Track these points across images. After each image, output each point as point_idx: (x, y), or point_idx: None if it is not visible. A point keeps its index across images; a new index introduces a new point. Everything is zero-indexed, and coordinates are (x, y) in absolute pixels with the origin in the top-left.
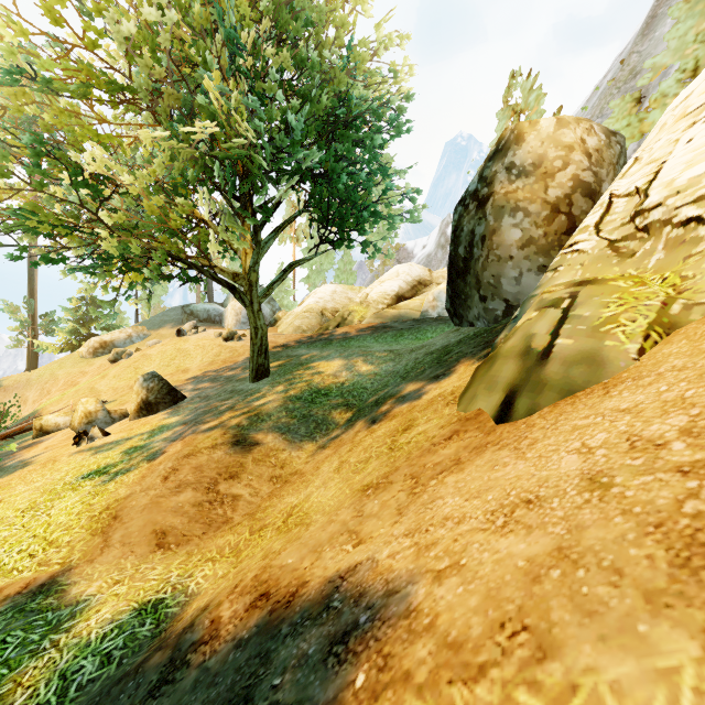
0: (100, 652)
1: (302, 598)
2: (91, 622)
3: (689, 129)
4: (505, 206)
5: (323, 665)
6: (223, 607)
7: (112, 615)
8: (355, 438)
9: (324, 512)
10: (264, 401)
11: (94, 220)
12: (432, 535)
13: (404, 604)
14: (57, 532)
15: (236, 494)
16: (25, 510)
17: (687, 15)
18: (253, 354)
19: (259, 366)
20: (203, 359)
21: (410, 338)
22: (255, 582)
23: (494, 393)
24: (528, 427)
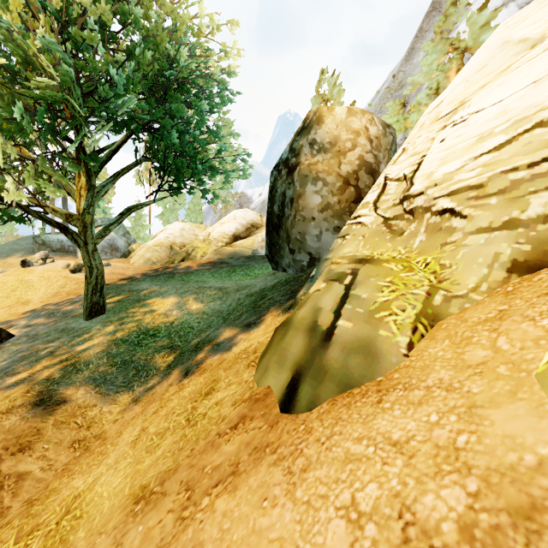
0: None
1: None
2: None
3: (441, 130)
4: (308, 175)
5: None
6: None
7: None
8: (164, 395)
9: (89, 529)
10: (88, 345)
11: None
12: None
13: None
14: None
15: (23, 471)
16: None
17: (433, 51)
18: (87, 292)
19: (93, 304)
20: (46, 291)
21: (241, 274)
22: None
23: (282, 371)
24: (305, 433)
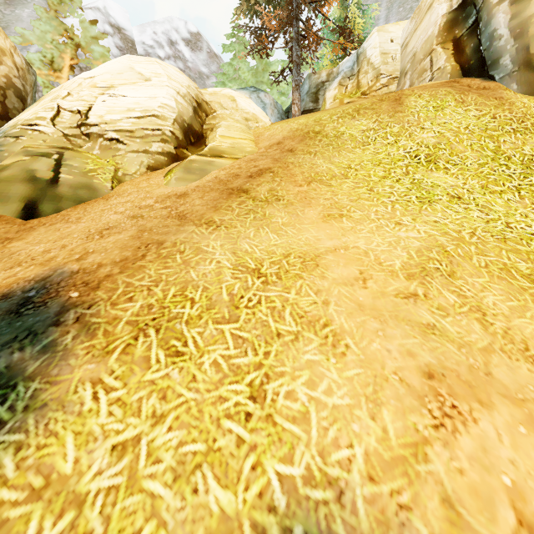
0: None
1: None
2: None
3: (102, 95)
4: None
5: (23, 317)
6: None
7: None
8: None
9: None
10: None
11: None
12: (45, 257)
13: (67, 273)
14: None
15: None
16: None
17: (47, 22)
18: None
19: None
20: None
21: None
22: None
23: (10, 203)
24: (65, 216)
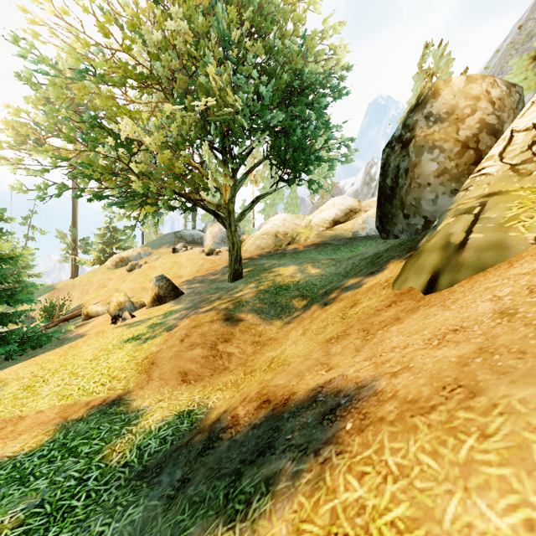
0: (159, 437)
1: (294, 400)
2: (150, 421)
3: None
4: (424, 145)
5: (320, 425)
6: (238, 409)
7: (162, 417)
8: (313, 315)
9: (299, 356)
10: (242, 293)
11: (126, 169)
12: (385, 357)
13: (372, 390)
14: (116, 371)
15: (230, 352)
16: (92, 360)
17: None
18: (231, 262)
19: (235, 270)
20: (192, 268)
21: (345, 251)
22: (258, 395)
23: (421, 275)
24: (450, 293)
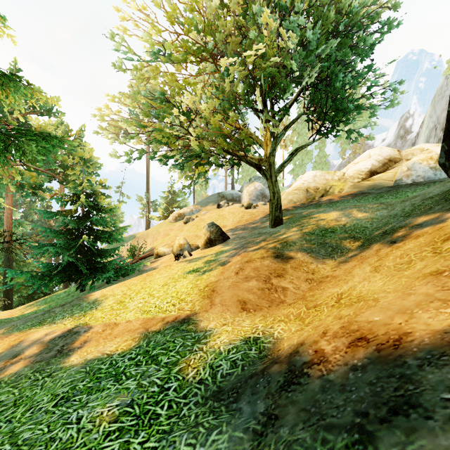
0: (229, 359)
1: (413, 343)
2: (217, 342)
3: None
4: None
5: None
6: (321, 343)
7: (229, 340)
8: (379, 253)
9: (388, 292)
10: (287, 235)
11: (186, 133)
12: None
13: None
14: (183, 295)
15: (284, 286)
16: (163, 285)
17: None
18: (272, 209)
19: (276, 217)
20: (233, 220)
21: (390, 198)
22: (344, 330)
23: None
24: None
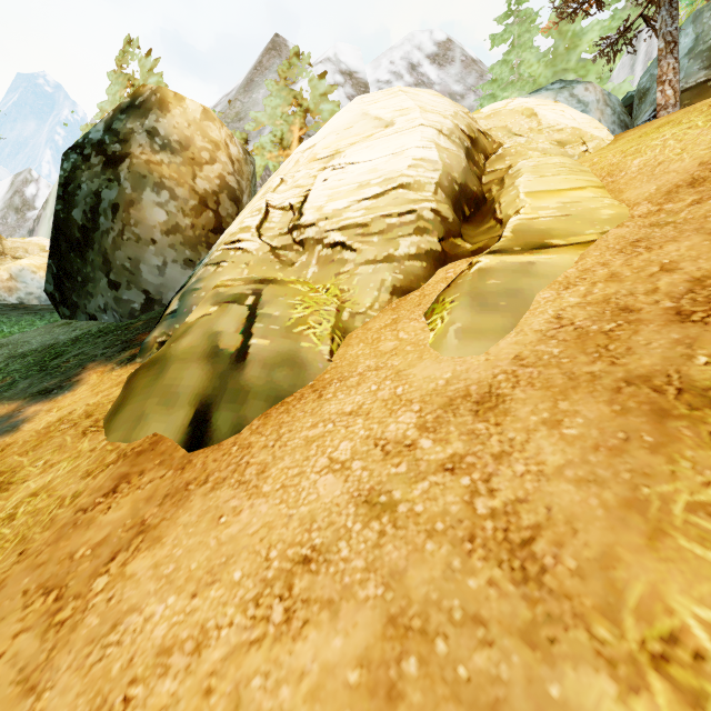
0: None
1: None
2: None
3: (322, 171)
4: (147, 176)
5: None
6: None
7: None
8: None
9: None
10: None
11: None
12: (146, 708)
13: None
14: None
15: None
16: None
17: (277, 95)
18: None
19: None
20: None
21: None
22: None
23: (176, 409)
24: (244, 449)
